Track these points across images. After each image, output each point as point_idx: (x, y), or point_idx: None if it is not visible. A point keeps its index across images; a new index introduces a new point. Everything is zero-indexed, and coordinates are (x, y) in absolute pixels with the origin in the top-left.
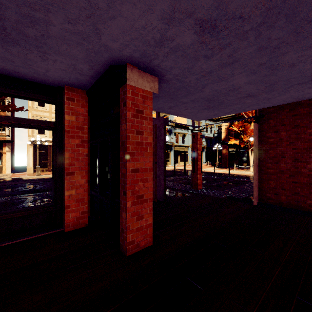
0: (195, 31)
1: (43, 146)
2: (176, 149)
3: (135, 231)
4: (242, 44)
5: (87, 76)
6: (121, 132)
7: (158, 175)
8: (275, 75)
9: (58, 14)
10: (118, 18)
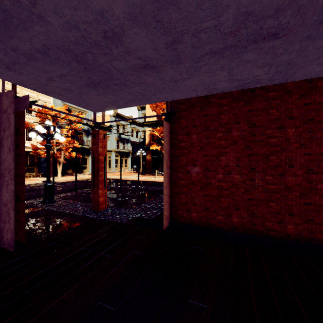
0: None
1: None
2: None
3: None
4: None
5: None
6: None
7: (5, 201)
8: (177, 8)
9: None
10: None
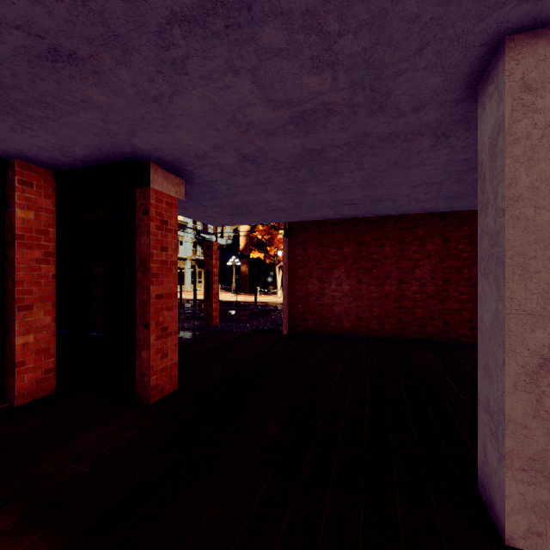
0: (239, 159)
1: None
2: None
3: (159, 373)
4: (276, 174)
5: (75, 159)
6: (140, 247)
7: None
8: (302, 198)
9: (94, 114)
10: (166, 134)
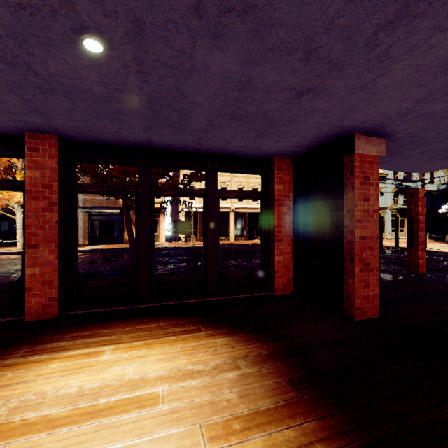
0: None
1: (194, 213)
2: None
3: (362, 298)
4: None
5: (304, 147)
6: (346, 200)
7: None
8: None
9: (318, 116)
10: (369, 108)
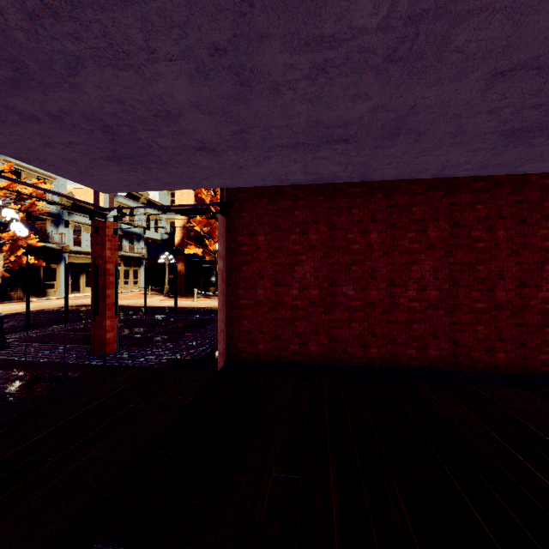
0: None
1: None
2: (74, 261)
3: None
4: None
5: None
6: None
7: None
8: (248, 106)
9: None
10: None
